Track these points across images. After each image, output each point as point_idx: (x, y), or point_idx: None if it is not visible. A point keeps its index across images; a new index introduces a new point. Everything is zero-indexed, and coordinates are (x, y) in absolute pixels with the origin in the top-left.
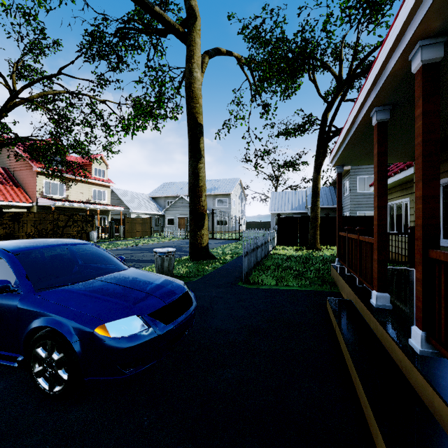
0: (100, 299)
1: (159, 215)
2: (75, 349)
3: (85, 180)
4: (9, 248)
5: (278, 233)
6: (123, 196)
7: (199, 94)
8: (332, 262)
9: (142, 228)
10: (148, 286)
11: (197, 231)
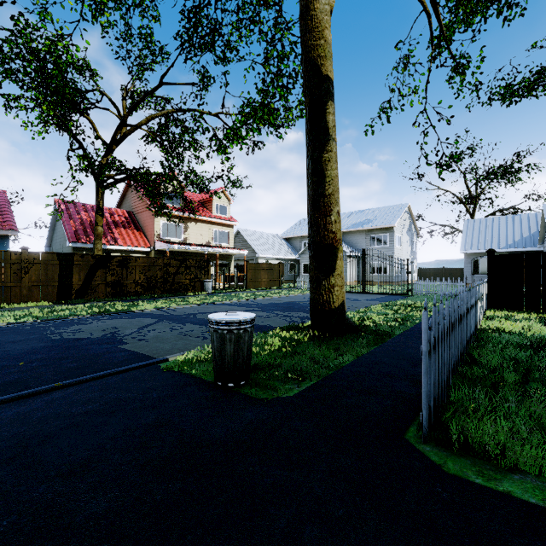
0: None
1: (293, 260)
2: None
3: (205, 220)
4: None
5: (489, 286)
6: (250, 237)
7: (324, 22)
8: None
9: (268, 277)
10: None
11: (322, 279)
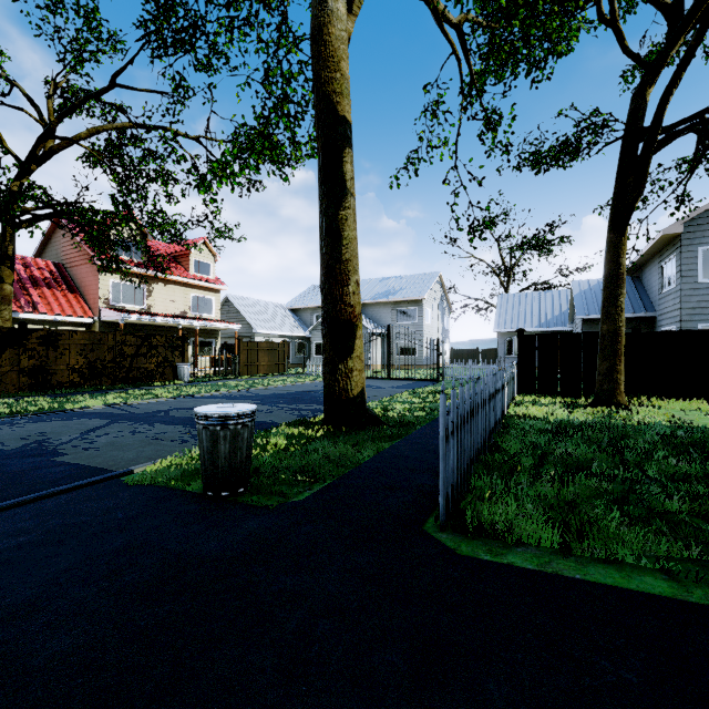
0: None
1: (302, 338)
2: None
3: (179, 281)
4: None
5: (519, 369)
6: (244, 307)
7: (340, 51)
8: (703, 452)
9: (269, 359)
10: None
11: (338, 362)
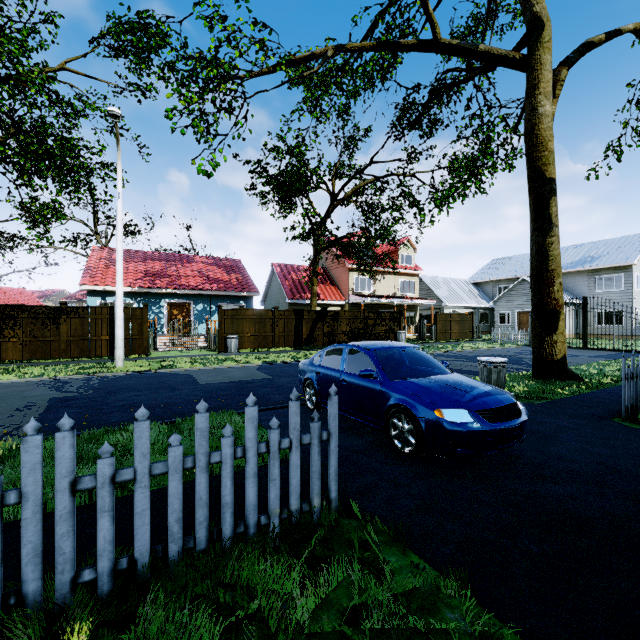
0: (434, 392)
1: (484, 308)
2: (420, 422)
3: (391, 271)
4: (368, 348)
5: None
6: (434, 285)
7: (547, 137)
8: None
9: (459, 328)
10: (474, 390)
11: (545, 336)
